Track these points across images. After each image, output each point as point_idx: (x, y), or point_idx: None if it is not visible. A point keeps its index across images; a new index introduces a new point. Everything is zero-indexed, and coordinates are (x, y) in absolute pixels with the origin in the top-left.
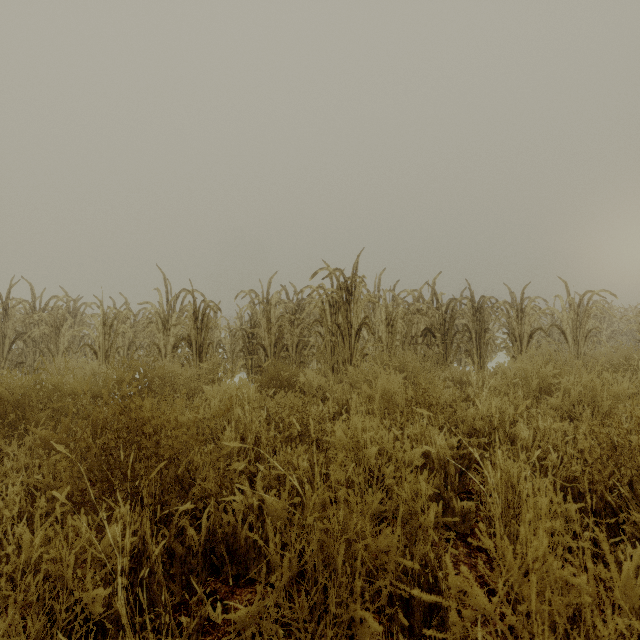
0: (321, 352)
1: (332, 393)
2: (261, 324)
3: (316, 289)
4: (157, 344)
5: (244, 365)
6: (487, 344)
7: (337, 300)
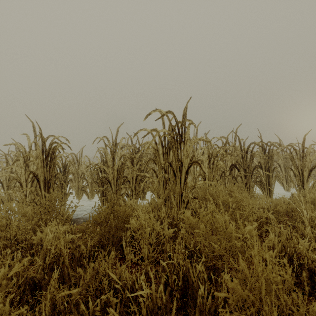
0: (154, 189)
1: (167, 248)
2: (110, 161)
3: (150, 131)
4: (17, 179)
5: (97, 192)
6: (276, 176)
7: (169, 140)
